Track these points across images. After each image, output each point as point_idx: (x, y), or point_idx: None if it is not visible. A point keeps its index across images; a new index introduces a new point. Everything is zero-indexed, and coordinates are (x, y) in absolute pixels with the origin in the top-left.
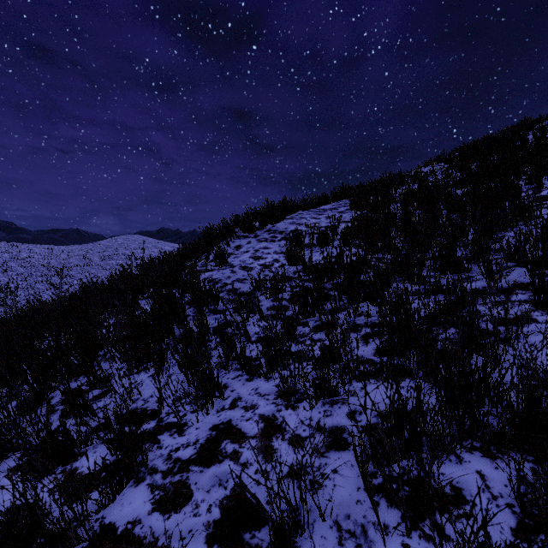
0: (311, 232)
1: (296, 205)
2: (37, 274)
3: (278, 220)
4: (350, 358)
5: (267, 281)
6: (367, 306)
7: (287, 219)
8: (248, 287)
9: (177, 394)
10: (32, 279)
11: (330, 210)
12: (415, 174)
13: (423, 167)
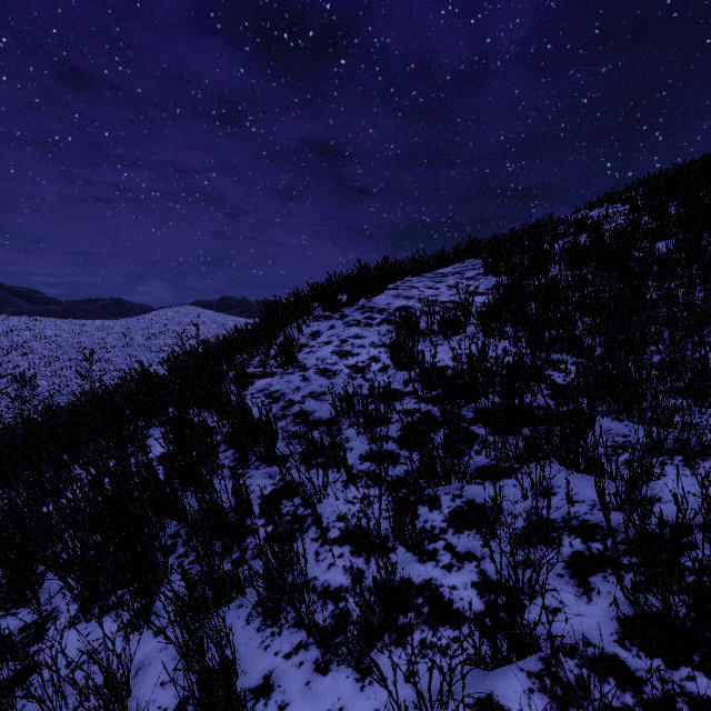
0: (429, 312)
1: (403, 268)
2: (64, 357)
3: (377, 292)
4: (560, 645)
5: (360, 399)
6: (566, 481)
7: (389, 290)
8: (328, 408)
9: (161, 701)
10: (59, 364)
11: (453, 275)
12: (580, 220)
13: (586, 211)
